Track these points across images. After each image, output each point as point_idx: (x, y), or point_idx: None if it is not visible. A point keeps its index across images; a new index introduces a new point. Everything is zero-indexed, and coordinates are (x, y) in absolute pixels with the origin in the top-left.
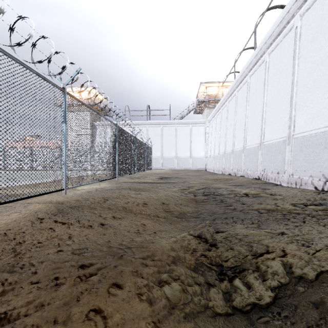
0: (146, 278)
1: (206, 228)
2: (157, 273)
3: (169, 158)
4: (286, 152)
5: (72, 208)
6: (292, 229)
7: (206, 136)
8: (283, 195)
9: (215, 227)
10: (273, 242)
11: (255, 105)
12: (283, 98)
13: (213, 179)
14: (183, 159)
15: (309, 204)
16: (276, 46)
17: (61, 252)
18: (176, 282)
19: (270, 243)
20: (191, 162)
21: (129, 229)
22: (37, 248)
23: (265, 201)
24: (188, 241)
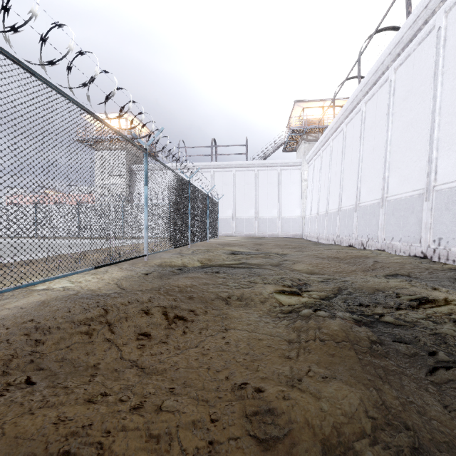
0: None
1: None
2: None
3: (245, 219)
4: None
5: None
6: None
7: (303, 184)
8: None
9: None
10: None
11: (409, 118)
12: None
13: (331, 256)
14: (267, 221)
15: None
16: None
17: None
18: None
19: None
20: (279, 225)
21: None
22: None
23: None
24: None
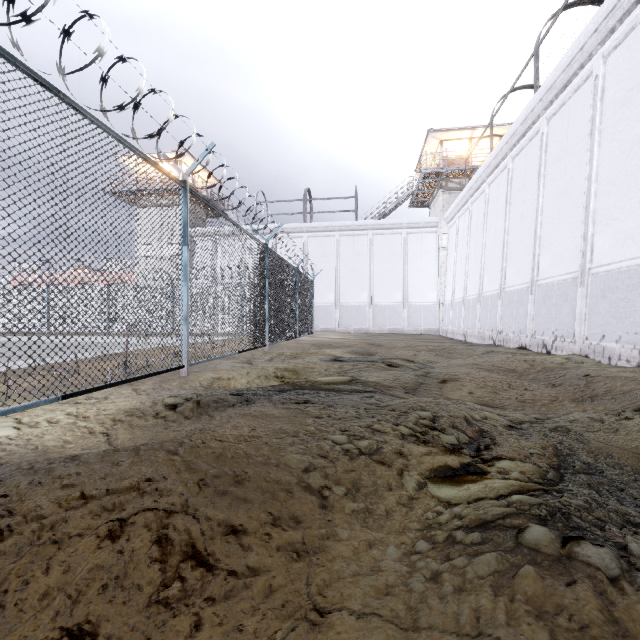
0: None
1: None
2: None
3: (354, 307)
4: None
5: None
6: None
7: (440, 254)
8: None
9: None
10: None
11: (635, 133)
12: None
13: (501, 367)
14: (386, 309)
15: None
16: None
17: None
18: None
19: None
20: (405, 315)
21: None
22: None
23: None
24: None
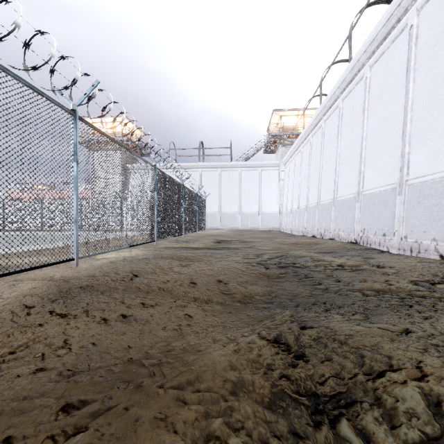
0: (182, 432)
1: (287, 325)
2: (204, 419)
3: (230, 214)
4: (397, 205)
5: (82, 288)
6: (419, 323)
7: (280, 183)
8: (396, 268)
9: (299, 320)
10: (398, 350)
11: (350, 139)
12: (392, 128)
13: (291, 243)
14: (249, 215)
15: (438, 282)
16: (381, 55)
17: (41, 372)
18: (238, 436)
19: (392, 352)
20: (260, 219)
21: (166, 324)
22: (3, 363)
23: (370, 276)
24: (259, 351)
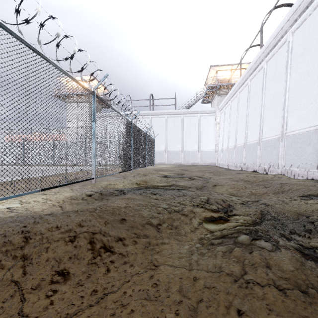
0: None
1: None
2: None
3: (174, 152)
4: None
5: None
6: None
7: (216, 126)
8: None
9: None
10: None
11: (306, 69)
12: None
13: (243, 179)
14: (190, 153)
15: None
16: None
17: None
18: None
19: None
20: (199, 156)
21: None
22: None
23: None
24: None
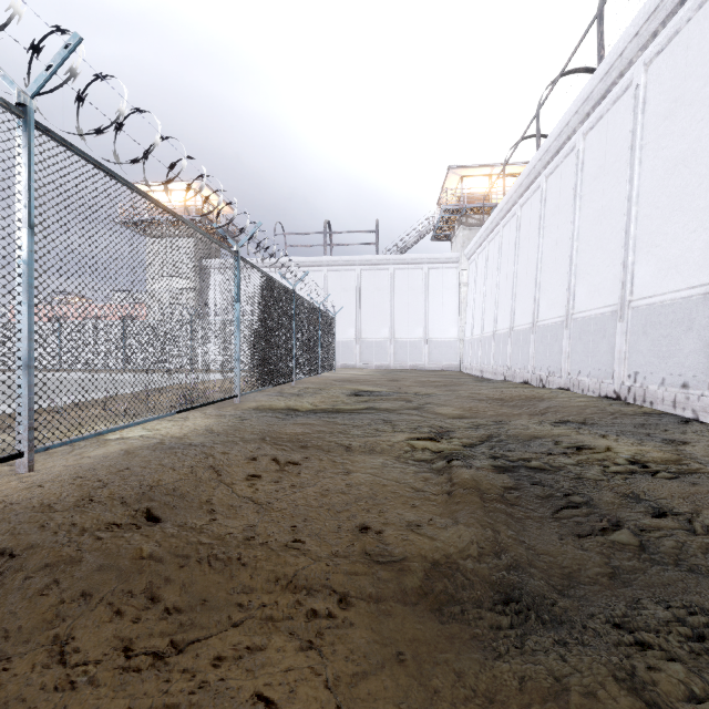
0: None
1: None
2: None
3: (375, 343)
4: None
5: None
6: None
7: (461, 290)
8: None
9: None
10: None
11: (601, 205)
12: (700, 176)
13: (492, 397)
14: (407, 345)
15: None
16: (671, 38)
17: None
18: None
19: None
20: (426, 351)
21: None
22: None
23: None
24: None
